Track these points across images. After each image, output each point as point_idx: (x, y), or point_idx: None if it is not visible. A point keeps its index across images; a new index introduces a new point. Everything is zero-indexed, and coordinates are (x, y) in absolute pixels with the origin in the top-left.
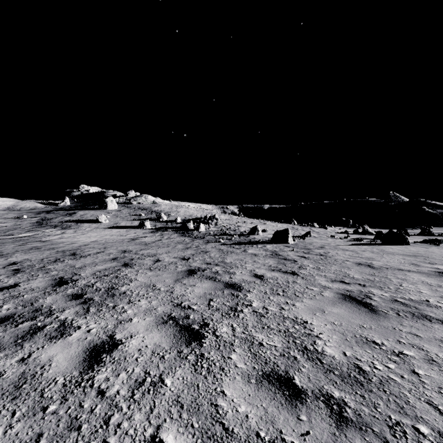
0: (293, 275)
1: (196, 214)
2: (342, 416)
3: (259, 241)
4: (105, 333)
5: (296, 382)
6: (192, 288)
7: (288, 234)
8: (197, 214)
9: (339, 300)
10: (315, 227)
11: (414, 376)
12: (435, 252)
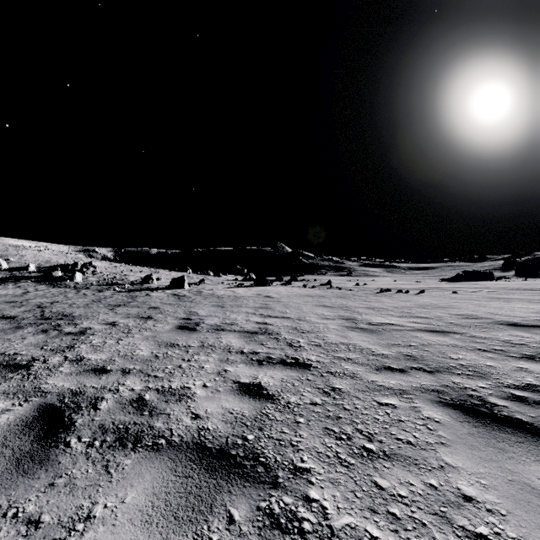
0: (190, 302)
1: (56, 260)
2: (203, 319)
3: (156, 288)
4: (102, 322)
5: (191, 318)
6: (128, 310)
7: (184, 281)
8: (58, 259)
9: (212, 306)
10: (210, 275)
11: (225, 314)
12: (278, 289)
